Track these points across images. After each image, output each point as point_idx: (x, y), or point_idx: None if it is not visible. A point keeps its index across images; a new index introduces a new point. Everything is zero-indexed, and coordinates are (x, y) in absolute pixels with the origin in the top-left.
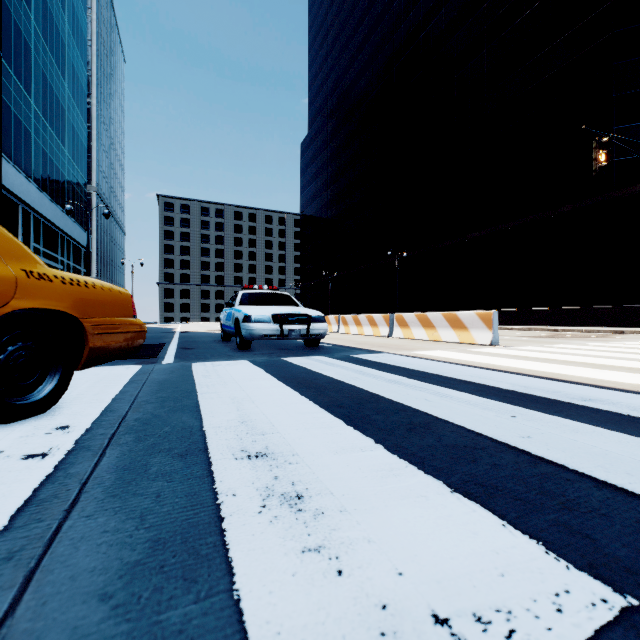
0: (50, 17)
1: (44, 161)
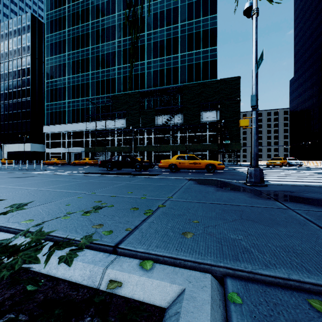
0: None
1: None
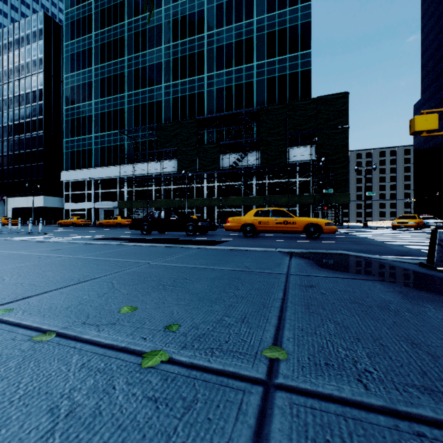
0: None
1: None
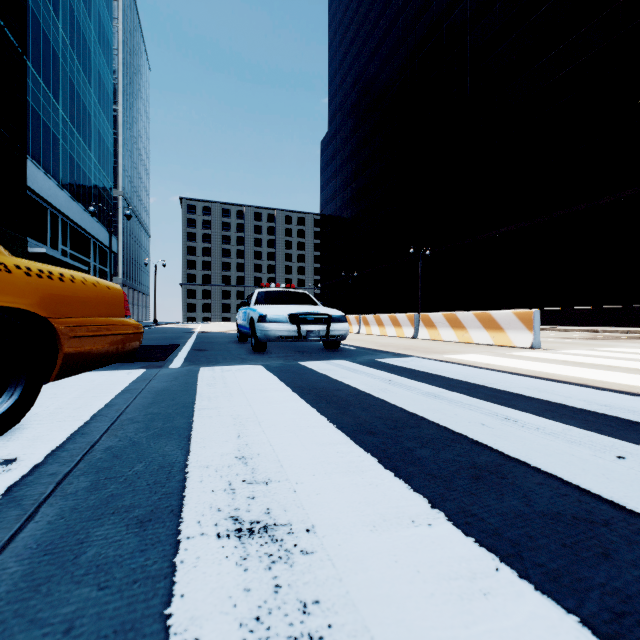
0: (77, 26)
1: (71, 166)
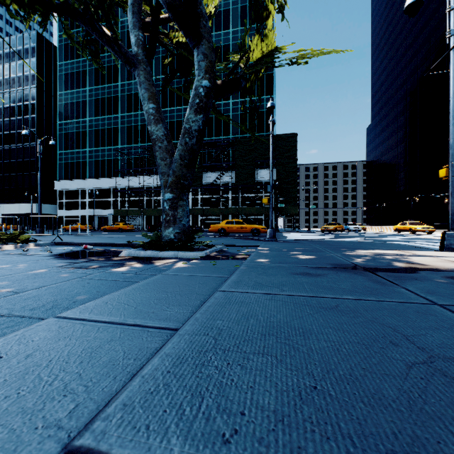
0: None
1: None
